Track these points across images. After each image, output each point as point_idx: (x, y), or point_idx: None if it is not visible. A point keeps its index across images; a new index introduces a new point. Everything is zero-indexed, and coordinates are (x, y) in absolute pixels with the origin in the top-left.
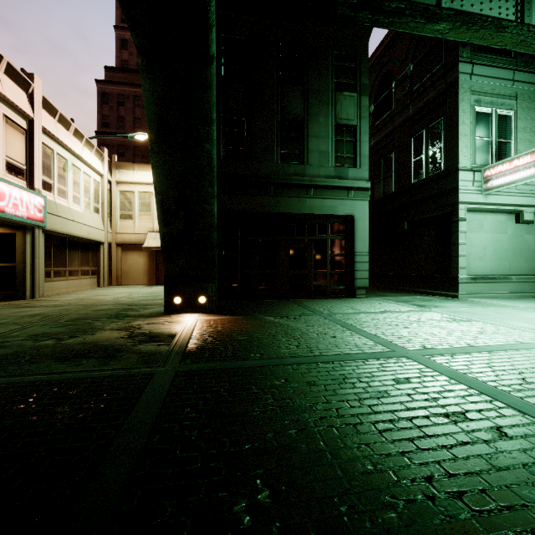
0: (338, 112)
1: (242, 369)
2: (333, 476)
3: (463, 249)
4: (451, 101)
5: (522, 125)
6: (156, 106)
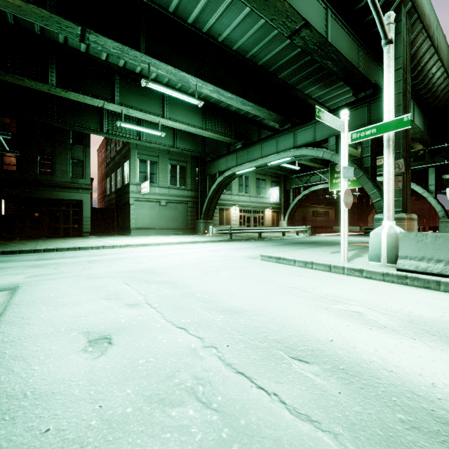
0: (72, 153)
1: None
2: None
3: (133, 216)
4: (130, 155)
5: (161, 168)
6: None
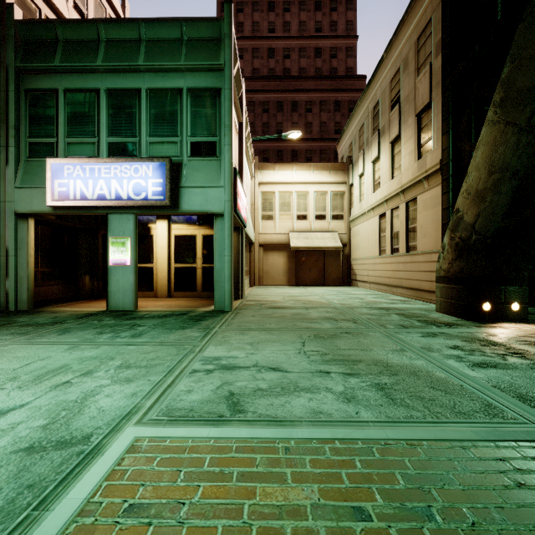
0: None
1: None
2: None
3: None
4: None
5: None
6: None
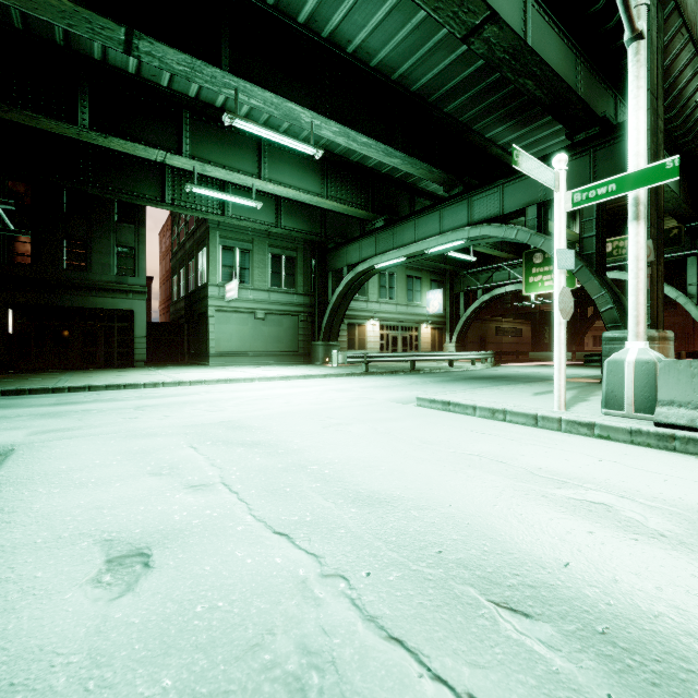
0: (118, 237)
1: None
2: None
3: (213, 335)
4: (208, 239)
5: (257, 259)
6: None
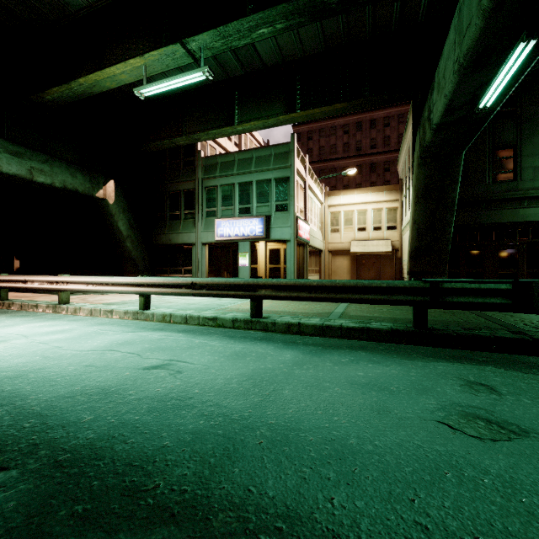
0: None
1: None
2: None
3: None
4: None
5: None
6: (425, 180)
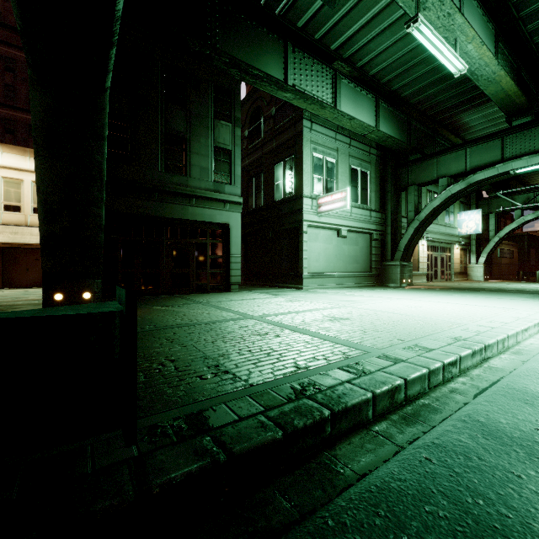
0: (216, 136)
1: (142, 332)
2: (199, 354)
3: (306, 254)
4: (299, 145)
5: (341, 171)
6: (46, 115)
